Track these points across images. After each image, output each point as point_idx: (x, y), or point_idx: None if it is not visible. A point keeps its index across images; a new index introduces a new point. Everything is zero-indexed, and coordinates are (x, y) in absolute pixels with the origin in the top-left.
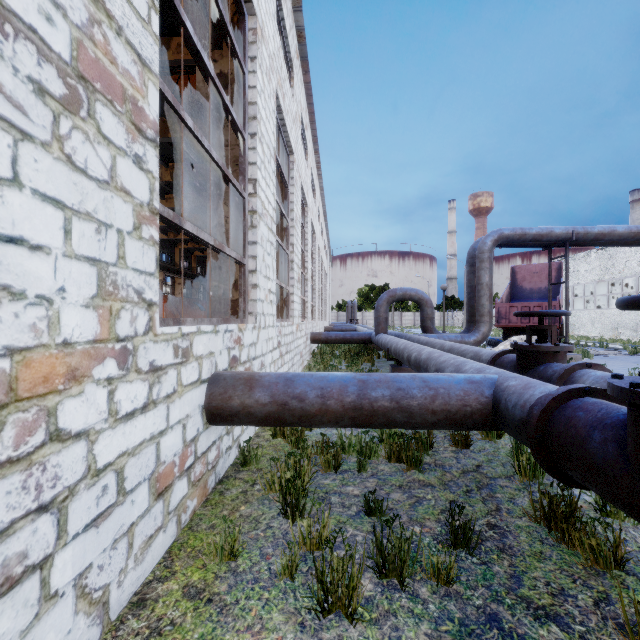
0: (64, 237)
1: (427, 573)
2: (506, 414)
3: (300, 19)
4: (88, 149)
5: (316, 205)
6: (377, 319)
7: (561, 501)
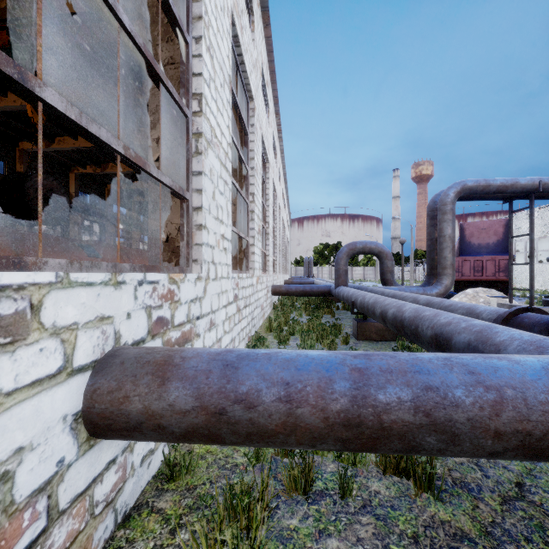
0: None
1: None
2: None
3: None
4: None
5: (277, 165)
6: (337, 272)
7: None
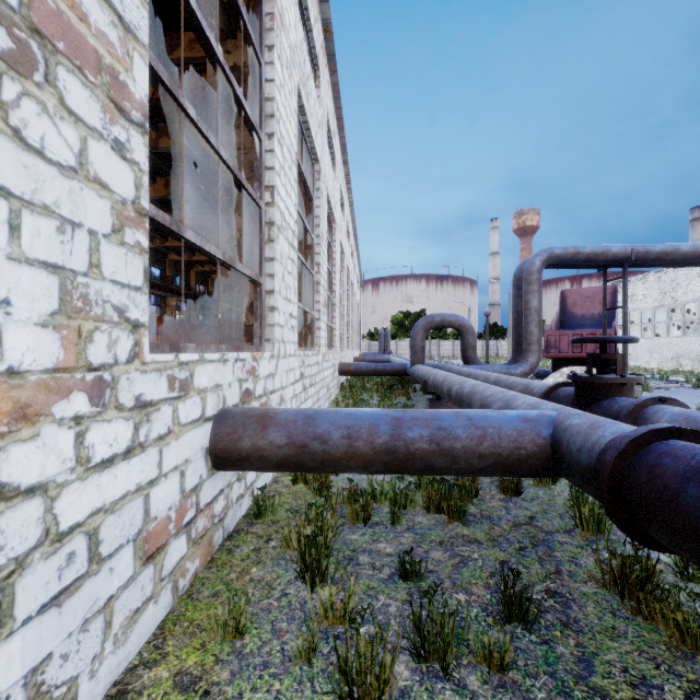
0: (9, 234)
1: (476, 656)
2: (569, 459)
3: (326, 11)
4: (46, 124)
5: (345, 222)
6: (413, 348)
7: (635, 564)
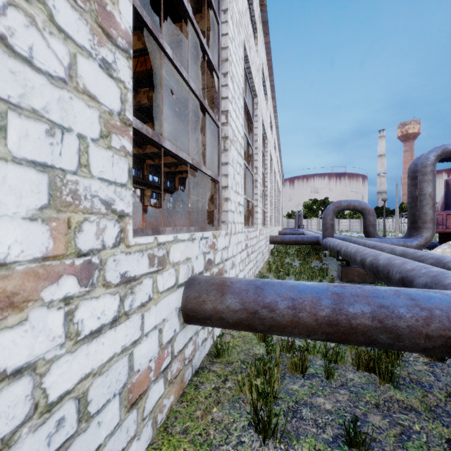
0: None
1: None
2: None
3: None
4: (34, 36)
5: (273, 139)
6: (324, 225)
7: None
